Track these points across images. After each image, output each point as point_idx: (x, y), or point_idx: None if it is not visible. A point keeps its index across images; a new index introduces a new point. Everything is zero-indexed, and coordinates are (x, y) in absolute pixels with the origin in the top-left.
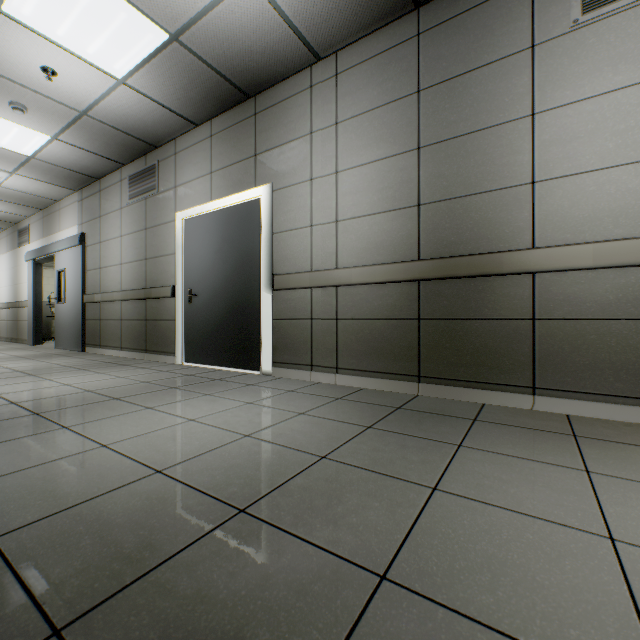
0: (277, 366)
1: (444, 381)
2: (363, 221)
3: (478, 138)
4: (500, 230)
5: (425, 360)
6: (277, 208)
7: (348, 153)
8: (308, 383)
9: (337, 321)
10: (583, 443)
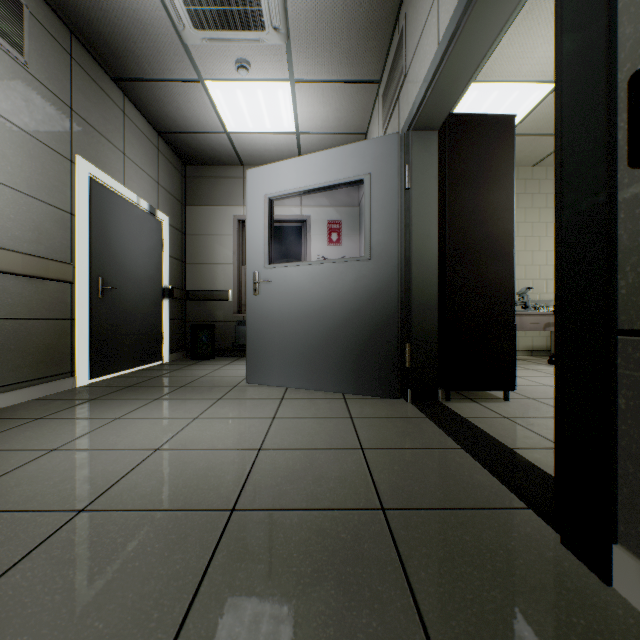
0: None
1: None
2: None
3: None
4: None
5: None
6: None
7: None
8: None
9: None
10: None
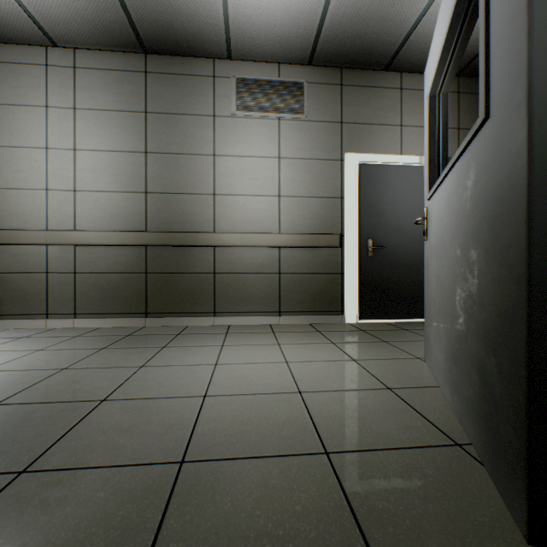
0: (4, 318)
1: (164, 314)
2: (101, 195)
3: (185, 159)
4: (198, 219)
5: (151, 301)
6: (4, 164)
7: (87, 137)
8: (44, 330)
9: (76, 274)
10: (229, 336)
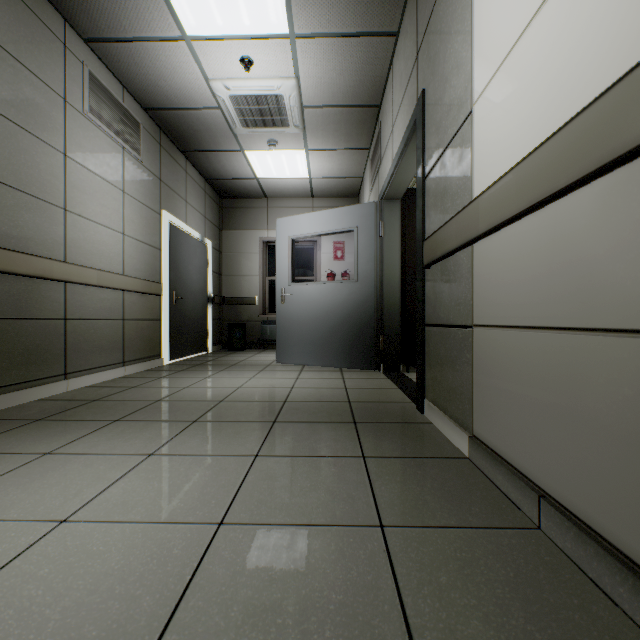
0: None
1: None
2: None
3: (29, 139)
4: (46, 238)
5: None
6: None
7: None
8: None
9: None
10: (149, 386)
